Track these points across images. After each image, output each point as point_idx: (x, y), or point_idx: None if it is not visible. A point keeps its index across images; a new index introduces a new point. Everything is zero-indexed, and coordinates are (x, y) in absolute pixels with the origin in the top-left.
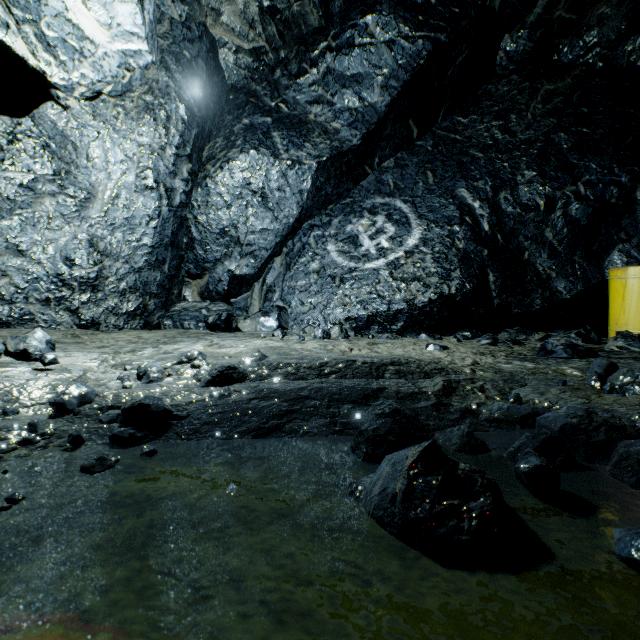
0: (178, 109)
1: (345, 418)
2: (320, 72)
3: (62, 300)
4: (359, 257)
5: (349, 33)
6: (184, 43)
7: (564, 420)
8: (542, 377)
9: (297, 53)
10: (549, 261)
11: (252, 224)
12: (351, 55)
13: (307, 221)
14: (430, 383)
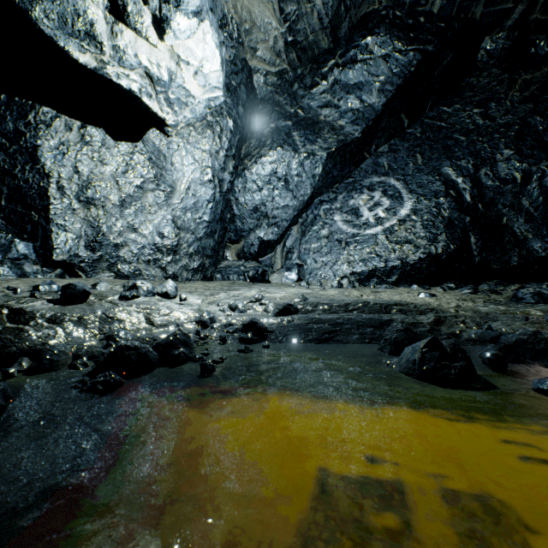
0: (228, 123)
1: (370, 335)
2: (329, 83)
3: (157, 261)
4: (360, 225)
5: (352, 52)
6: (232, 76)
7: (518, 337)
8: (511, 316)
9: (311, 70)
10: (526, 225)
11: (277, 202)
12: (354, 68)
13: (317, 197)
14: (424, 317)
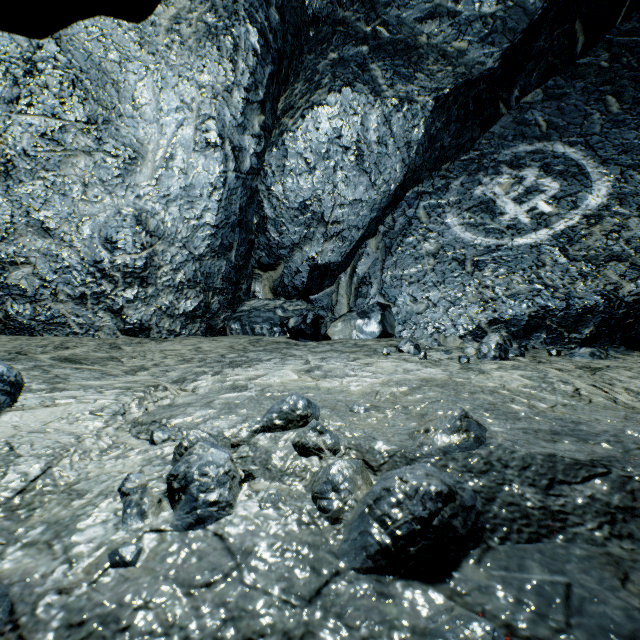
0: (248, 35)
1: None
2: None
3: (101, 297)
4: (501, 230)
5: None
6: None
7: None
8: None
9: None
10: None
11: (340, 194)
12: None
13: (412, 188)
14: None
